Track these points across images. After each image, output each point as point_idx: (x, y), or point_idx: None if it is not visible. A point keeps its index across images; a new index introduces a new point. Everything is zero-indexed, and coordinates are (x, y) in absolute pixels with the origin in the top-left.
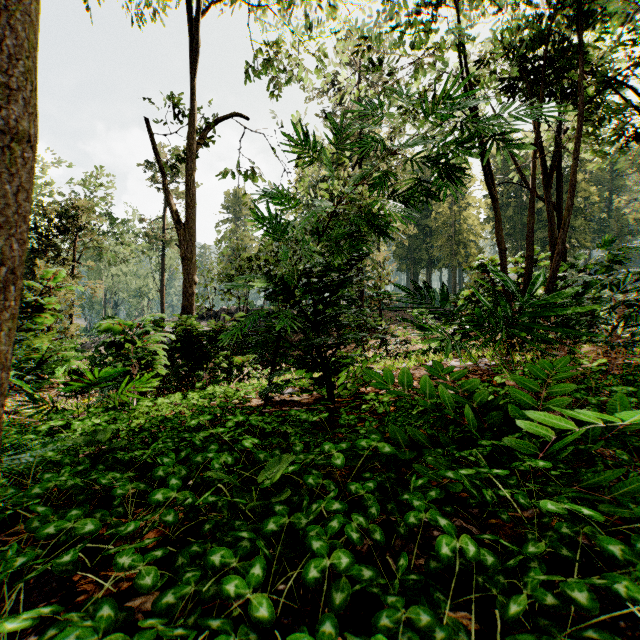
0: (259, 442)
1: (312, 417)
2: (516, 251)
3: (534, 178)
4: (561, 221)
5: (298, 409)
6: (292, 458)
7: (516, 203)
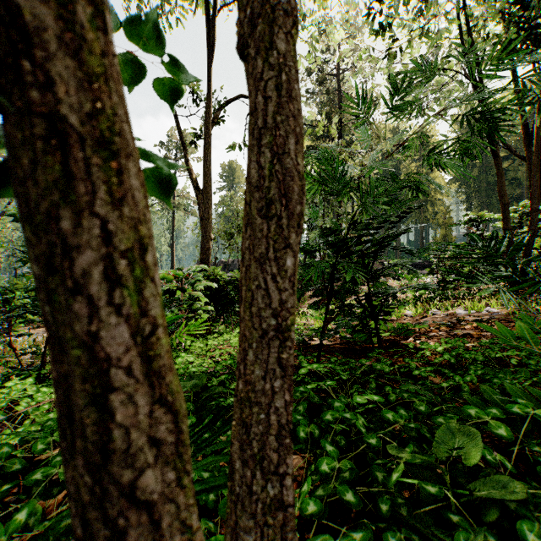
0: (380, 400)
1: (388, 367)
2: (481, 208)
3: (537, 134)
4: (540, 177)
5: (334, 353)
6: (469, 430)
7: (481, 164)
